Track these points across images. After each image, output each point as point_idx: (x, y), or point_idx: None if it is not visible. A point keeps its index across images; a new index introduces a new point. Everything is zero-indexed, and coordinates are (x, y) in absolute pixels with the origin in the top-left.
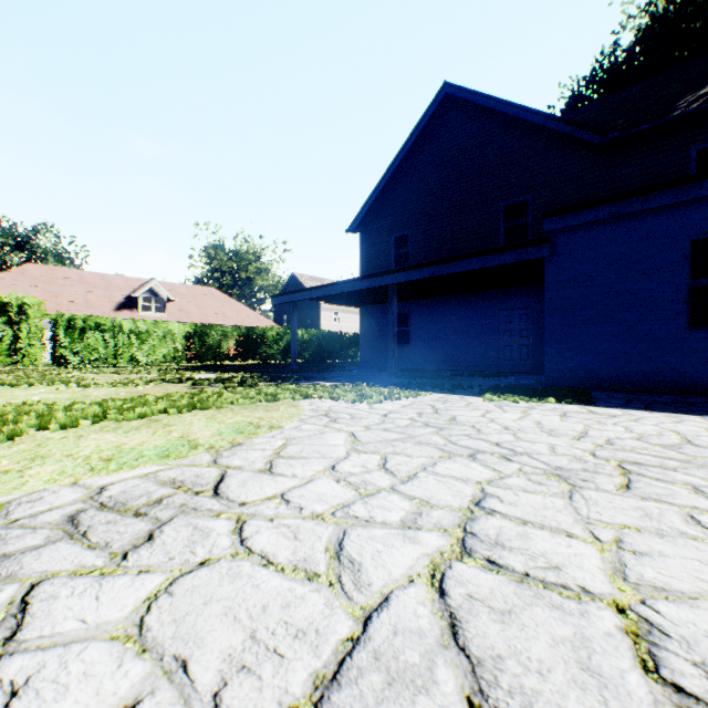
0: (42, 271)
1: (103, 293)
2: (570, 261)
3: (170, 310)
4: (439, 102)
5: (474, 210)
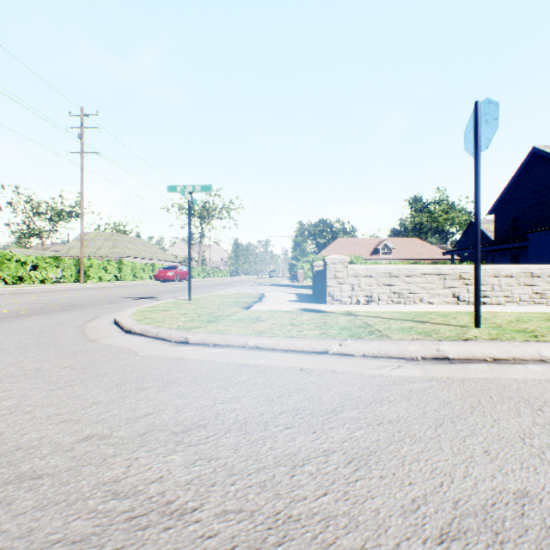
0: (342, 241)
1: (364, 248)
2: (533, 247)
3: (393, 253)
4: (530, 155)
5: (549, 206)
